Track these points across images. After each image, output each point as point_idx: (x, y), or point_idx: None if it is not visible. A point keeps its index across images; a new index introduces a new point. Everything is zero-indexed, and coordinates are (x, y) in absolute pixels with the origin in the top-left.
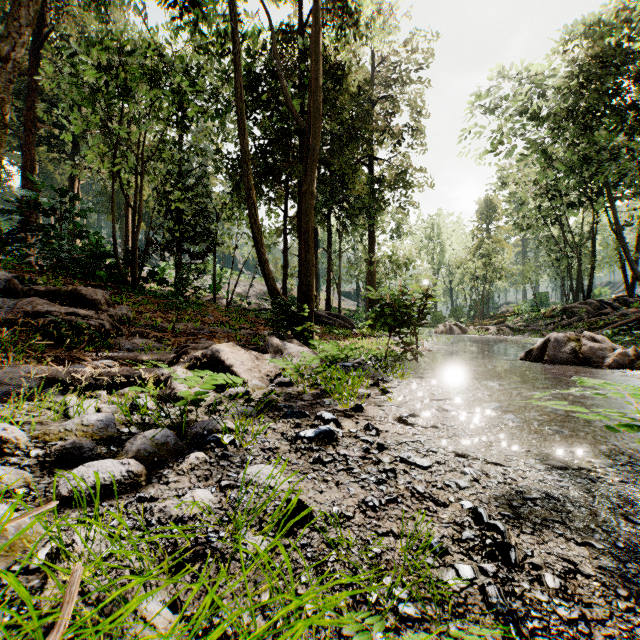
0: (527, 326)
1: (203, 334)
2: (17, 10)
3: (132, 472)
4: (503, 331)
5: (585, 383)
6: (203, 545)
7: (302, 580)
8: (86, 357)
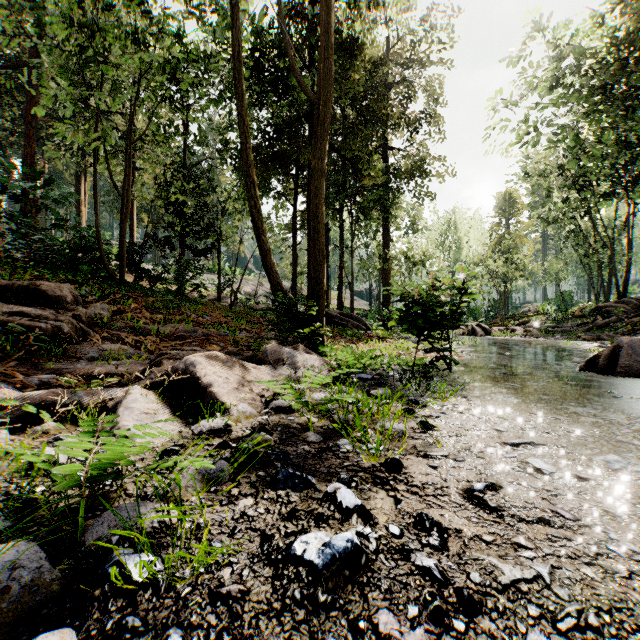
0: (556, 327)
1: (195, 337)
2: None
3: None
4: (531, 332)
5: None
6: None
7: None
8: (17, 372)
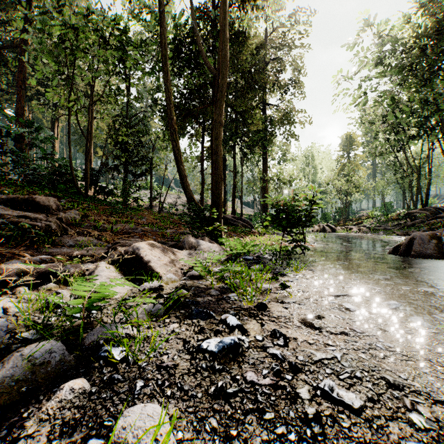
0: (380, 226)
1: (136, 233)
2: None
3: None
4: (363, 230)
5: None
6: None
7: None
8: (26, 253)
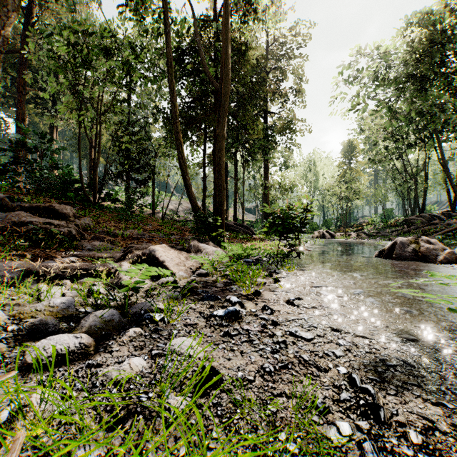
0: (378, 233)
1: (144, 238)
2: (6, 0)
3: (83, 344)
4: (361, 236)
5: (435, 276)
6: (135, 404)
7: (213, 435)
8: (57, 255)
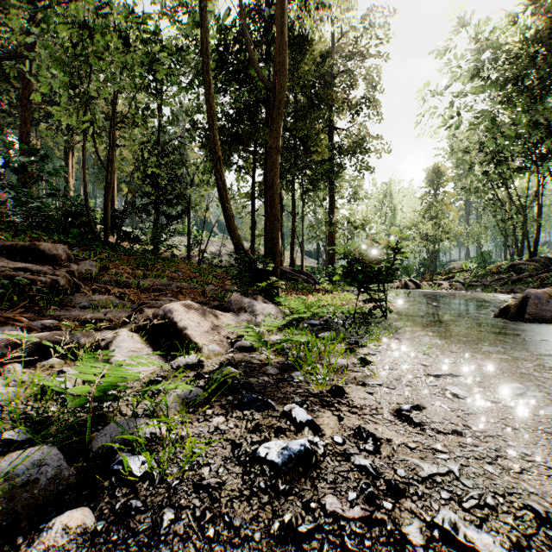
0: (477, 281)
1: (169, 290)
2: None
3: None
4: (455, 286)
5: None
6: None
7: None
8: (23, 317)
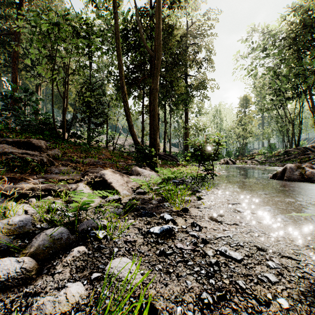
0: (266, 160)
1: (99, 164)
2: None
3: (25, 268)
4: (254, 163)
5: None
6: None
7: None
8: (29, 177)
